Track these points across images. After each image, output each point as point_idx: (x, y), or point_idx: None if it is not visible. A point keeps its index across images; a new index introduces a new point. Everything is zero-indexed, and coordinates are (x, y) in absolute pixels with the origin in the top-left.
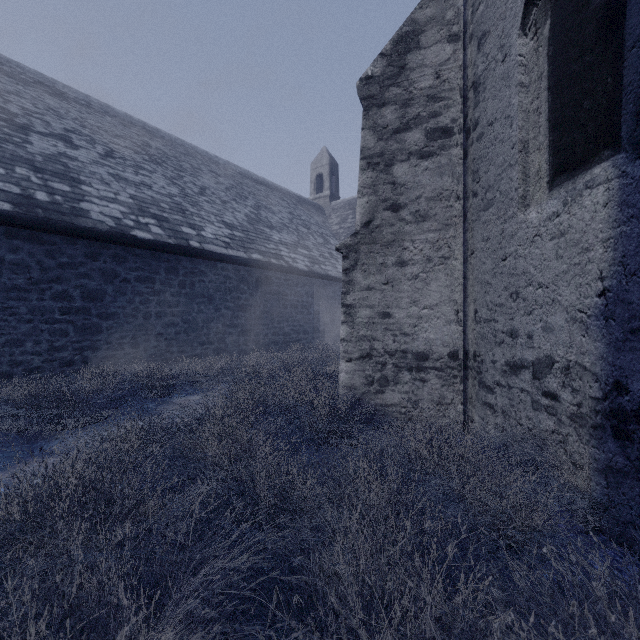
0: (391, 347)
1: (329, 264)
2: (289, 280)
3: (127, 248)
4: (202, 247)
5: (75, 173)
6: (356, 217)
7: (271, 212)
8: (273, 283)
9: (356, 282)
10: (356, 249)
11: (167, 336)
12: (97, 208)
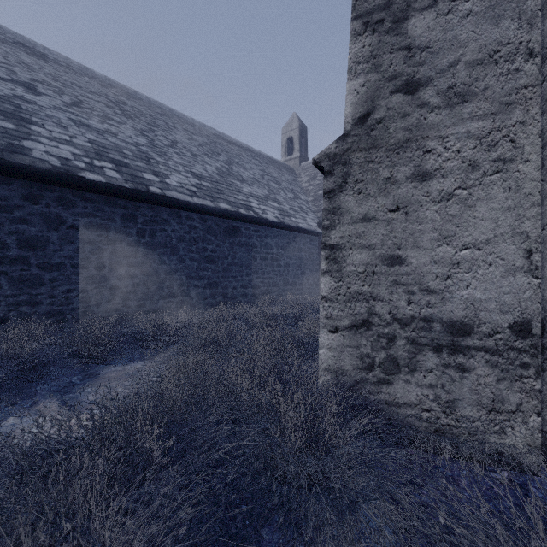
0: (404, 311)
1: (299, 217)
2: (259, 231)
3: (76, 191)
4: (163, 193)
5: (27, 114)
6: (345, 110)
7: (243, 168)
8: (242, 234)
9: (345, 210)
10: (345, 159)
11: (123, 289)
12: (43, 147)
